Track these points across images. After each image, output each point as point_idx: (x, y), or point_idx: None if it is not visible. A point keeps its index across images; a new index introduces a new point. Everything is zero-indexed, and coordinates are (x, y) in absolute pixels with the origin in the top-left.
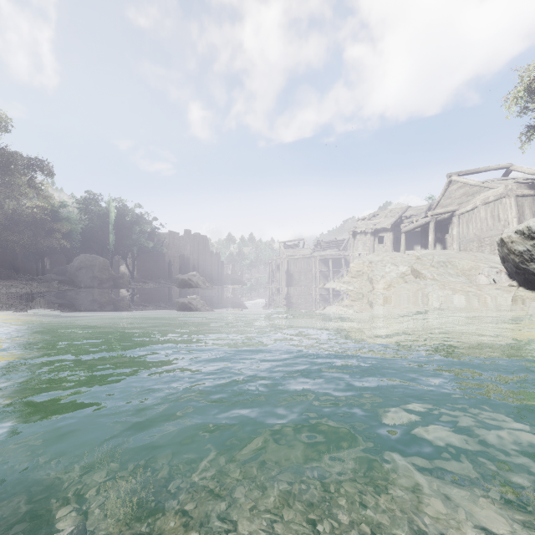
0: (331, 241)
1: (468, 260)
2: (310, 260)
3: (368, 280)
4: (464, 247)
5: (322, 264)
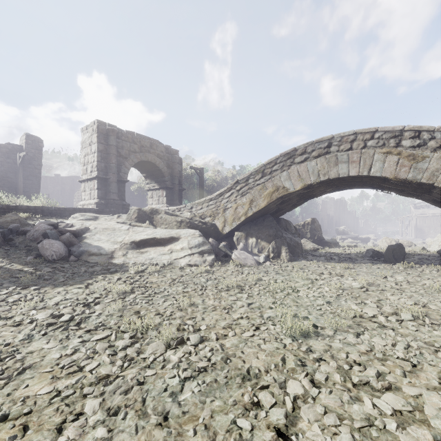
0: None
1: None
2: (440, 217)
3: None
4: None
5: None
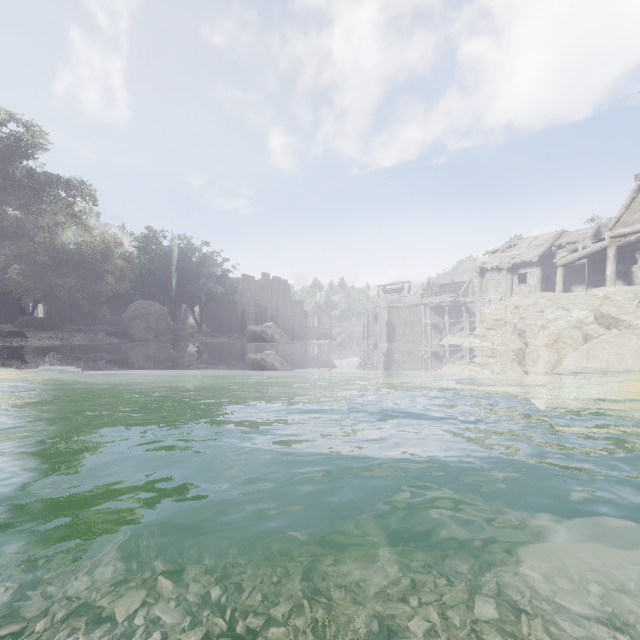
0: (446, 283)
1: None
2: (418, 308)
3: (515, 332)
4: None
5: (434, 314)
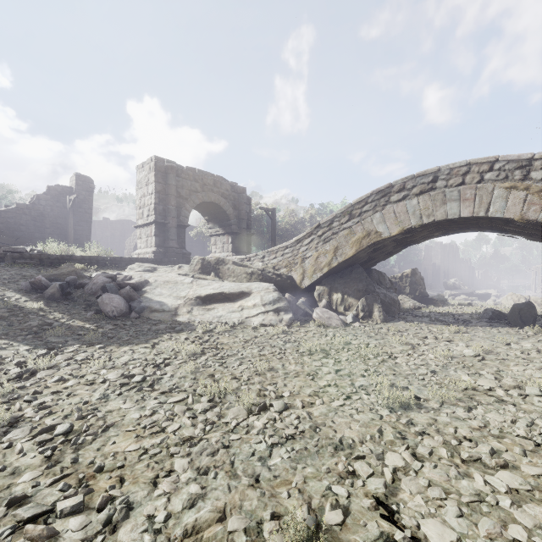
0: None
1: None
2: None
3: None
4: None
5: None
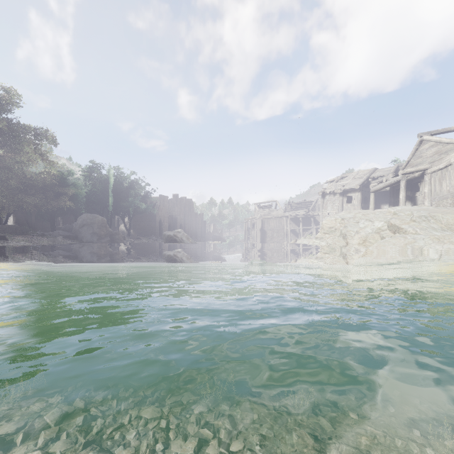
0: (301, 202)
1: (452, 214)
2: (282, 219)
3: (341, 236)
4: (436, 204)
5: (292, 223)
